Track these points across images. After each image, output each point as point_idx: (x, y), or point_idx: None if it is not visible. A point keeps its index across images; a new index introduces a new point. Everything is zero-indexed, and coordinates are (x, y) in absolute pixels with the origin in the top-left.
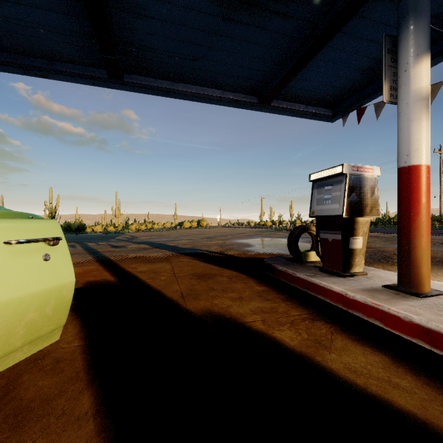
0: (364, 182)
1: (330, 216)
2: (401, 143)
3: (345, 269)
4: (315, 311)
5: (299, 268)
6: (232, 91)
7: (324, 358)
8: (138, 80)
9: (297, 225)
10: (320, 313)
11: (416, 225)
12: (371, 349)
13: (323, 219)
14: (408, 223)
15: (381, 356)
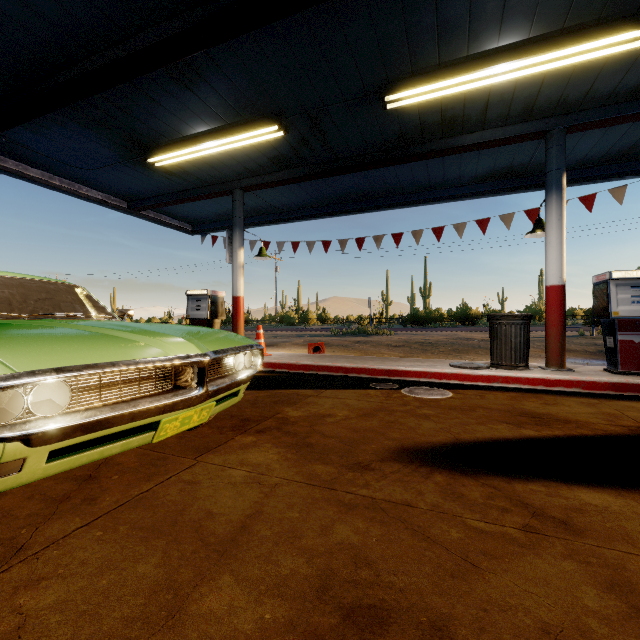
0: (218, 300)
1: (200, 318)
2: (234, 285)
3: None
4: None
5: None
6: (102, 192)
7: None
8: None
9: None
10: None
11: (239, 323)
12: None
13: (196, 320)
14: (236, 323)
15: None
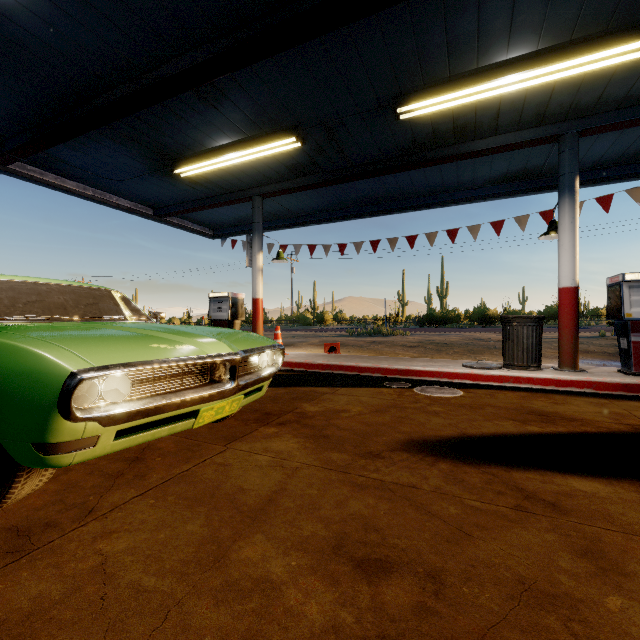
0: (238, 302)
1: (222, 319)
2: (253, 287)
3: None
4: None
5: None
6: (130, 200)
7: None
8: (25, 169)
9: None
10: None
11: (258, 324)
12: None
13: (217, 321)
14: (255, 323)
15: None
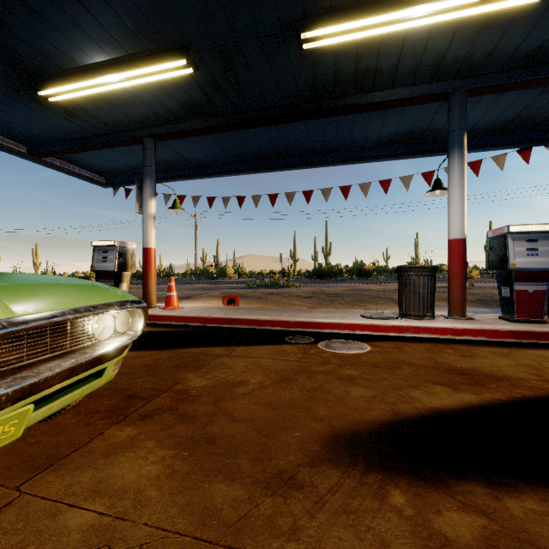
0: (128, 251)
1: (107, 270)
2: (144, 236)
3: None
4: None
5: None
6: None
7: None
8: None
9: None
10: None
11: (150, 276)
12: None
13: (102, 272)
14: (147, 275)
15: None
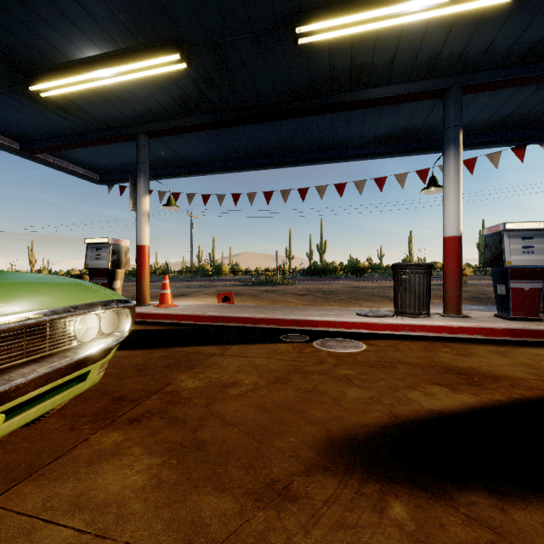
0: (121, 249)
1: (101, 268)
2: (138, 233)
3: None
4: None
5: None
6: None
7: None
8: None
9: None
10: None
11: (144, 273)
12: None
13: (96, 270)
14: (141, 272)
15: None
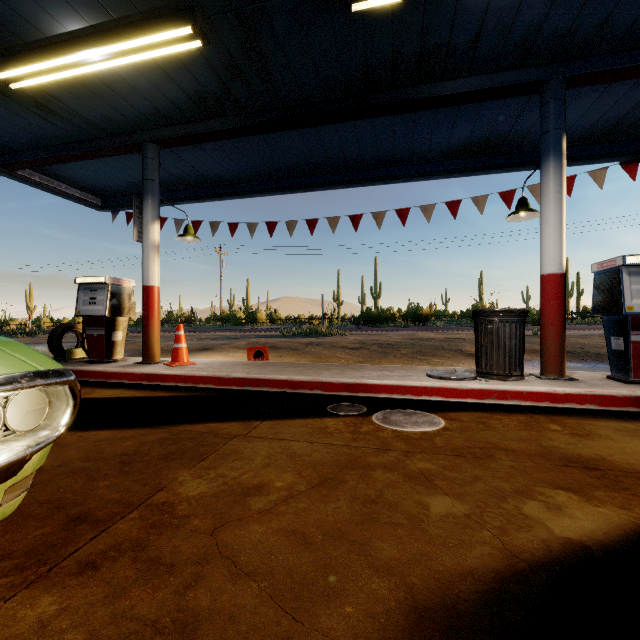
0: (123, 290)
1: (96, 315)
2: (144, 270)
3: (108, 357)
4: (82, 385)
5: (64, 364)
6: None
7: (88, 396)
8: None
9: (44, 326)
10: (86, 385)
11: (152, 322)
12: (117, 389)
13: (90, 317)
14: (148, 321)
15: (122, 389)
